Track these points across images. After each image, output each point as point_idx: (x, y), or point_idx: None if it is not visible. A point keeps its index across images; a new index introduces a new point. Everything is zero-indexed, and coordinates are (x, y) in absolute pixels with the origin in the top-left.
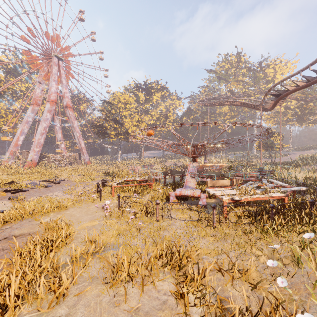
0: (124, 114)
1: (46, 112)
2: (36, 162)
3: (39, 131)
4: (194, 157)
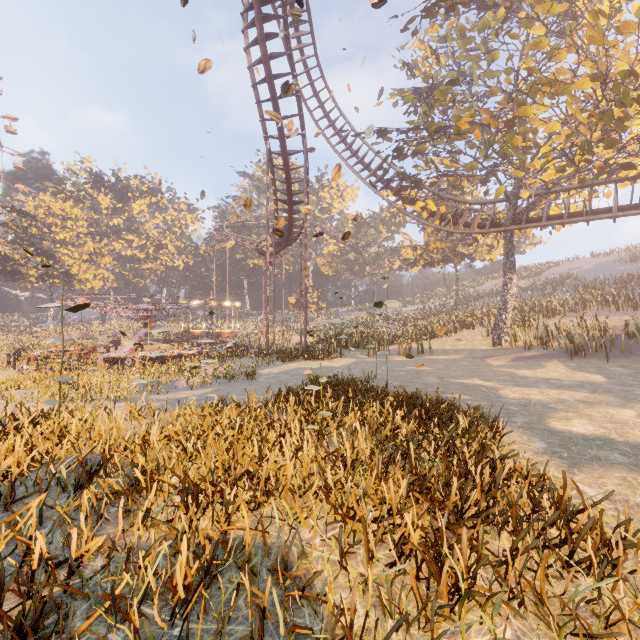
0: (62, 237)
1: None
2: None
3: None
4: (146, 322)
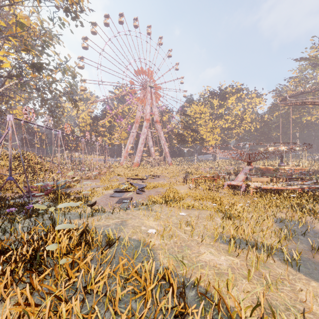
0: (199, 122)
1: (144, 128)
2: (139, 163)
3: (140, 142)
4: (248, 162)
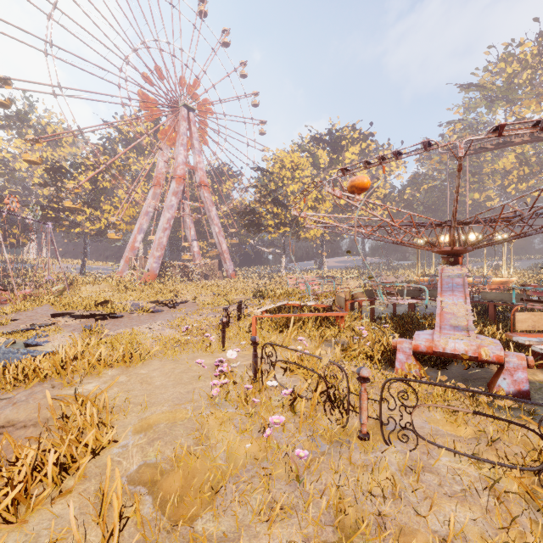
0: (291, 188)
1: (170, 196)
2: (156, 274)
3: (160, 225)
4: (453, 252)
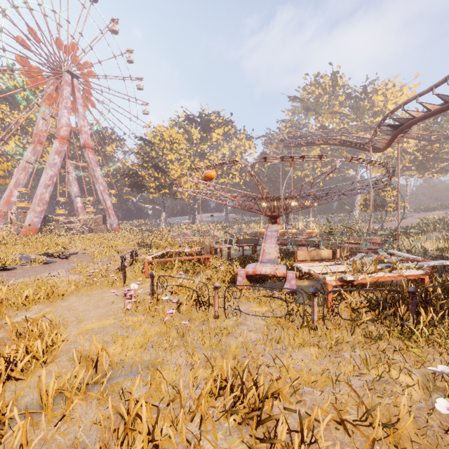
0: (170, 158)
1: (53, 154)
2: (37, 228)
3: (42, 182)
4: (274, 216)
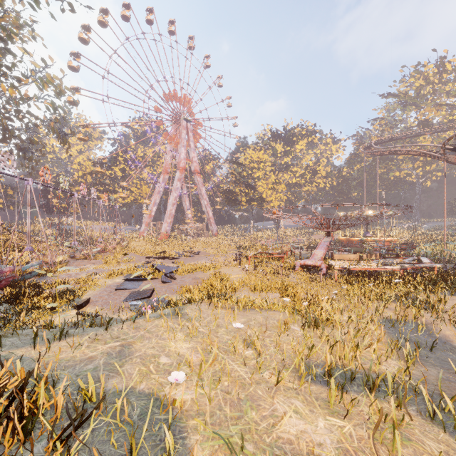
0: (257, 175)
1: (176, 181)
2: (168, 234)
3: (170, 202)
4: (328, 231)
